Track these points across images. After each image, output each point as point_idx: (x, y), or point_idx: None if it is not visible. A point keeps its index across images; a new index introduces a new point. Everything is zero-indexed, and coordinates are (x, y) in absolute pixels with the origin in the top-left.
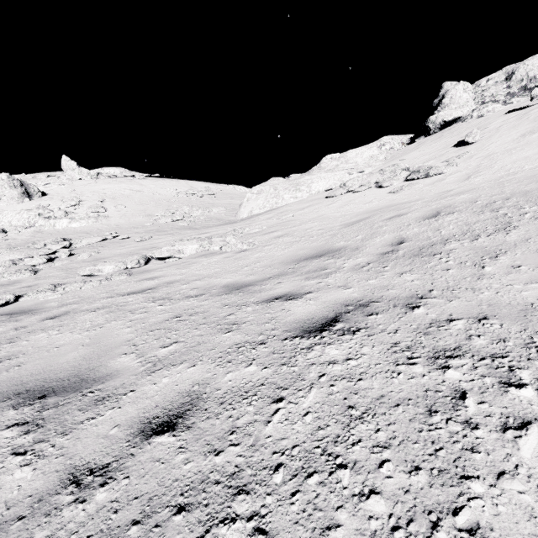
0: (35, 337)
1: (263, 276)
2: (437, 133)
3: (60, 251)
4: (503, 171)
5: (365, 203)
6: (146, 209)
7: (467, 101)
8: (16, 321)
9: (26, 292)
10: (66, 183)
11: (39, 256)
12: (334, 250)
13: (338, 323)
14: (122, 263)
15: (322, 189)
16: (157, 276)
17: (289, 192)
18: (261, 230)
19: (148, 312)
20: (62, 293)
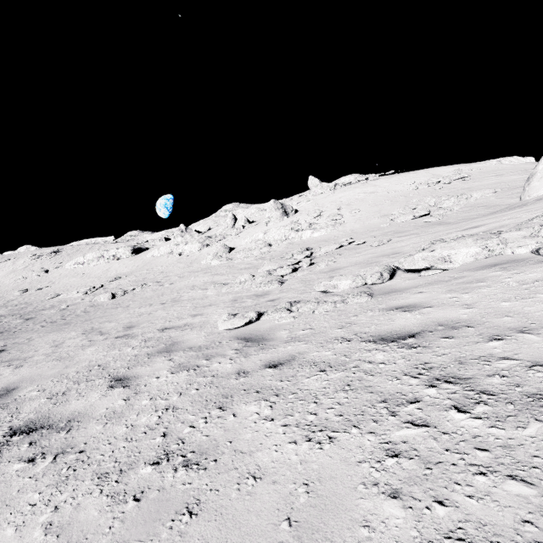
0: (244, 410)
1: None
2: None
3: (303, 261)
4: None
5: None
6: (381, 210)
7: None
8: (245, 356)
9: (267, 310)
10: (311, 199)
11: (286, 267)
12: None
13: None
14: (359, 277)
15: None
16: (416, 305)
17: None
18: None
19: (431, 427)
20: (295, 317)
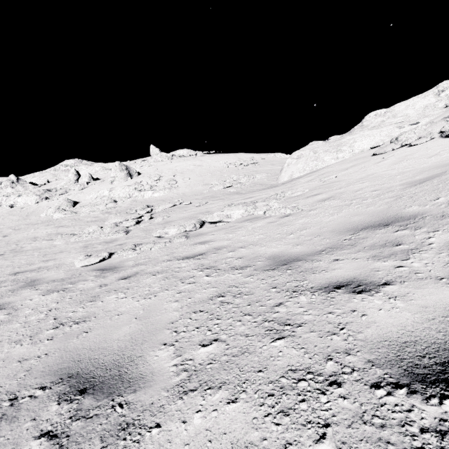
0: (108, 298)
1: (313, 248)
2: None
3: (145, 215)
4: None
5: (428, 157)
6: (204, 179)
7: None
8: (103, 278)
9: (116, 251)
10: (153, 165)
11: (131, 220)
12: (404, 217)
13: None
14: (182, 227)
15: (366, 147)
16: (208, 241)
17: (330, 154)
18: (302, 193)
19: (195, 283)
20: (138, 253)
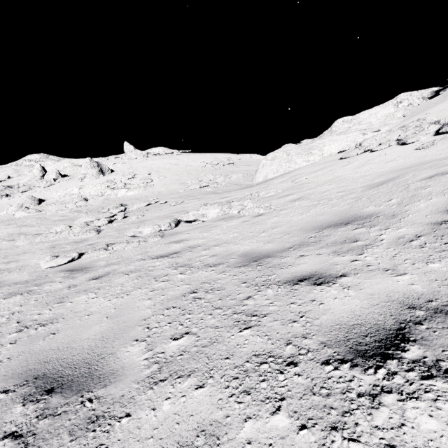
0: (78, 299)
1: (282, 246)
2: None
3: (118, 214)
4: None
5: (386, 162)
6: (180, 178)
7: None
8: (72, 278)
9: (87, 251)
10: (127, 162)
11: (103, 219)
12: (362, 216)
13: (409, 344)
14: (157, 226)
15: (334, 151)
16: (183, 240)
17: (301, 157)
18: (275, 194)
19: (169, 280)
20: (110, 253)
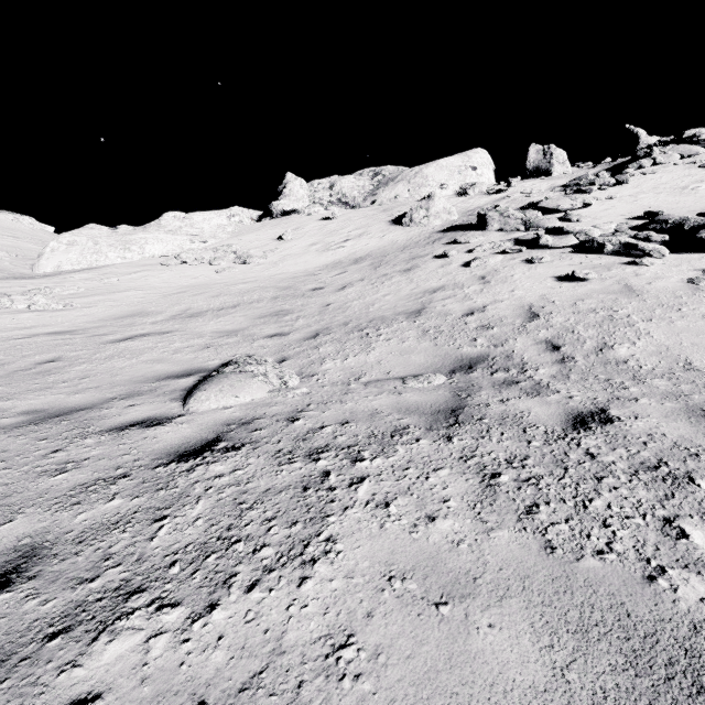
0: None
1: (85, 328)
2: (279, 218)
3: None
4: (281, 271)
5: (193, 278)
6: None
7: (303, 197)
8: None
9: None
10: None
11: None
12: (145, 313)
13: (129, 340)
14: None
15: (158, 253)
16: None
17: (116, 251)
18: (77, 292)
19: None
20: None
